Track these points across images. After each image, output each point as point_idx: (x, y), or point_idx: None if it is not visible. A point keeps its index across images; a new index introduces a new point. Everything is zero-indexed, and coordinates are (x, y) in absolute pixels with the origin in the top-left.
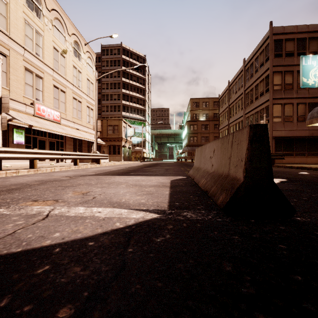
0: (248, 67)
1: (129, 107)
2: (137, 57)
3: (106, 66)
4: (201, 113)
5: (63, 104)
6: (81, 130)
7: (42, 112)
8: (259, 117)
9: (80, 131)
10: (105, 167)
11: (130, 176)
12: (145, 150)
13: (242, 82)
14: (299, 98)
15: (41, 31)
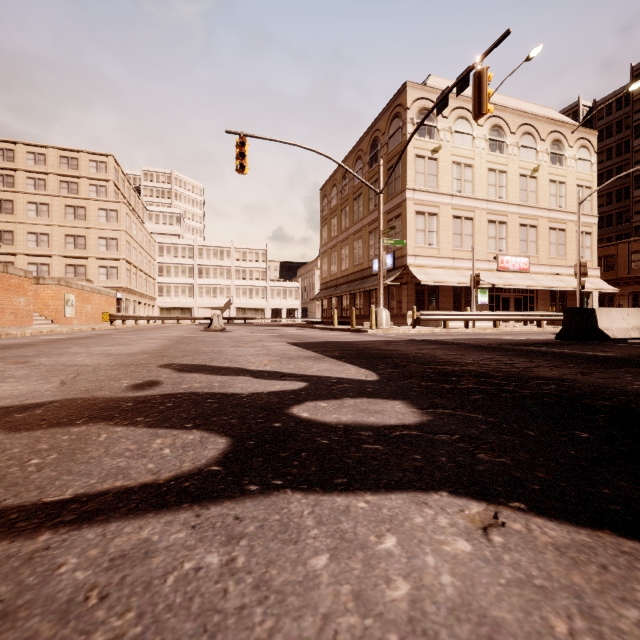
0: None
1: None
2: None
3: None
4: None
5: (533, 244)
6: (563, 274)
7: (505, 263)
8: None
9: (562, 276)
10: None
11: None
12: None
13: None
14: None
15: (505, 167)
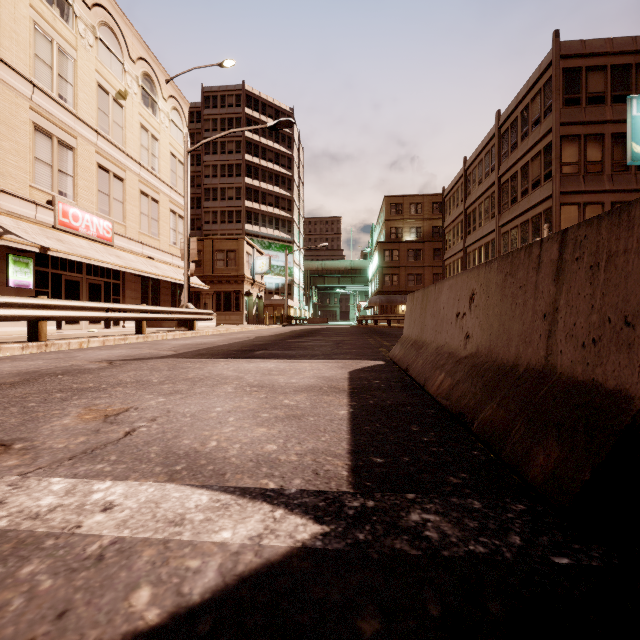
0: (506, 129)
1: (259, 213)
2: (276, 112)
3: (213, 130)
4: (407, 225)
5: (119, 205)
6: (157, 260)
7: (73, 220)
8: (531, 232)
9: (156, 262)
10: (203, 337)
11: (254, 360)
12: (292, 303)
13: (494, 161)
14: (617, 191)
15: (72, 49)
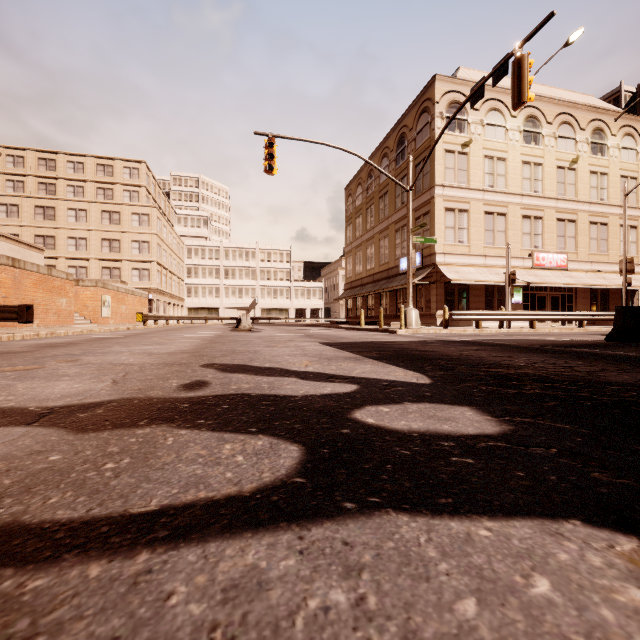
0: None
1: None
2: None
3: None
4: None
5: (571, 240)
6: (605, 271)
7: (541, 261)
8: None
9: (604, 273)
10: None
11: None
12: None
13: None
14: None
15: (541, 159)
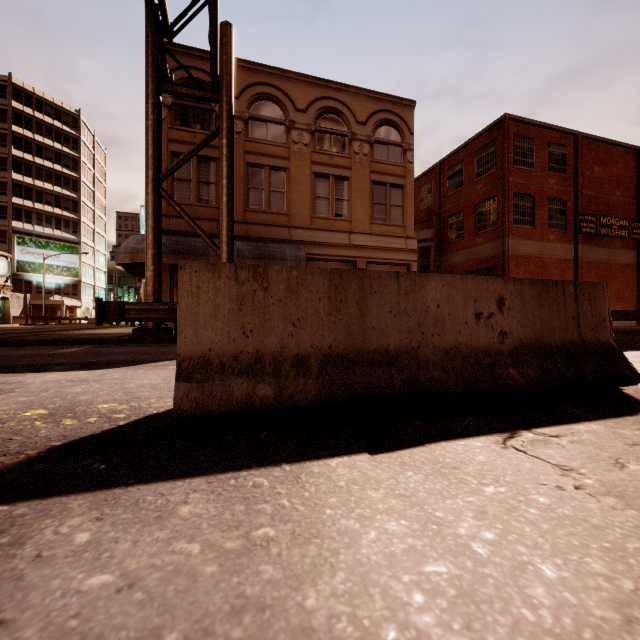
0: None
1: (33, 211)
2: (56, 111)
3: None
4: None
5: None
6: None
7: None
8: None
9: None
10: None
11: None
12: (77, 303)
13: None
14: None
15: None
